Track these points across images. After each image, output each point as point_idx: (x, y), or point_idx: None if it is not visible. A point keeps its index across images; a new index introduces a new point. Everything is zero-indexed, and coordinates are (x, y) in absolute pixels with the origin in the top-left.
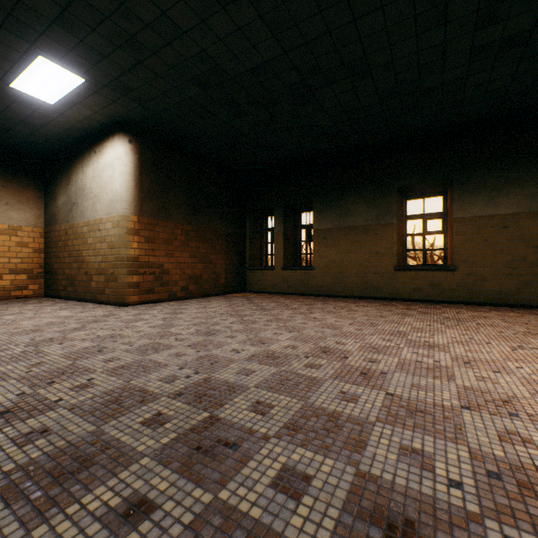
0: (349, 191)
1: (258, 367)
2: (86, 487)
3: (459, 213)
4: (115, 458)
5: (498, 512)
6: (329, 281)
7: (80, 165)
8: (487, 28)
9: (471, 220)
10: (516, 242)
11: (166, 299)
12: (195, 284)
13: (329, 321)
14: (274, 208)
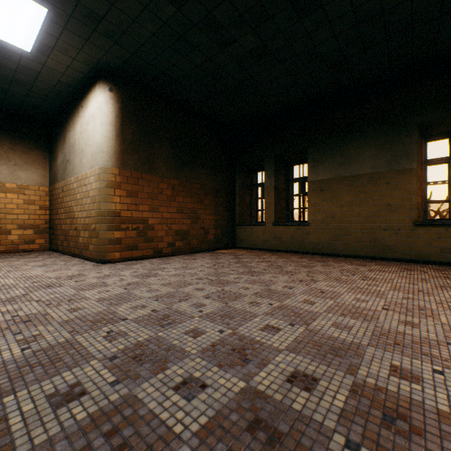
0: (351, 135)
1: None
2: None
3: None
4: None
5: None
6: (326, 238)
7: (71, 122)
8: None
9: None
10: None
11: (151, 256)
12: (182, 240)
13: (346, 299)
14: (264, 161)
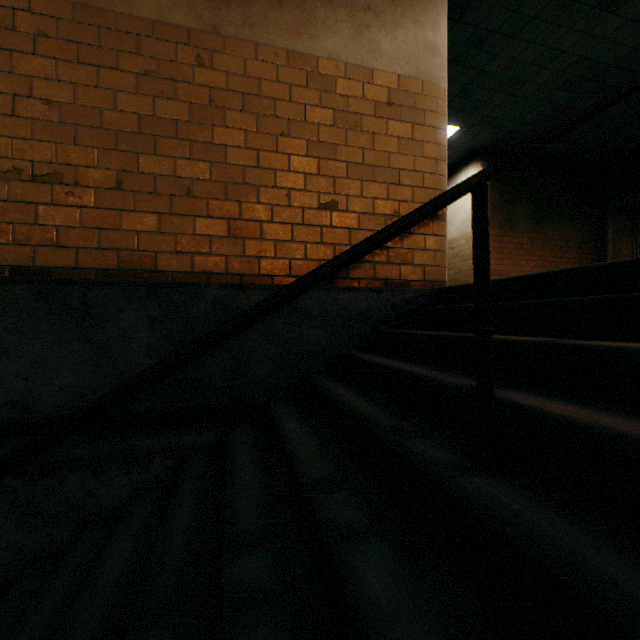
0: None
1: None
2: None
3: None
4: None
5: None
6: None
7: None
8: None
9: None
10: None
11: None
12: None
13: None
14: None
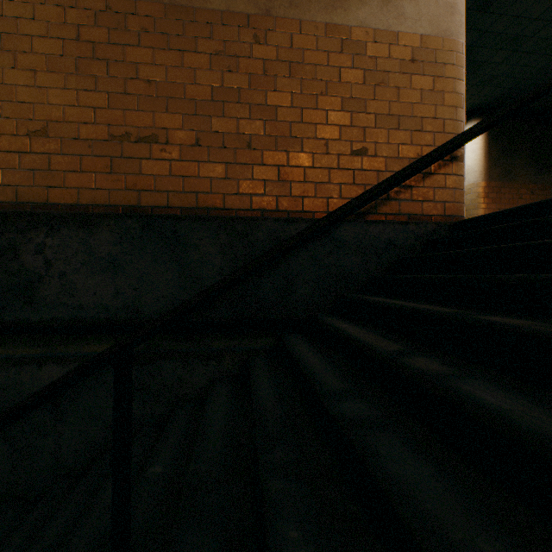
0: None
1: None
2: None
3: None
4: None
5: None
6: None
7: None
8: None
9: None
10: None
11: None
12: None
13: None
14: None
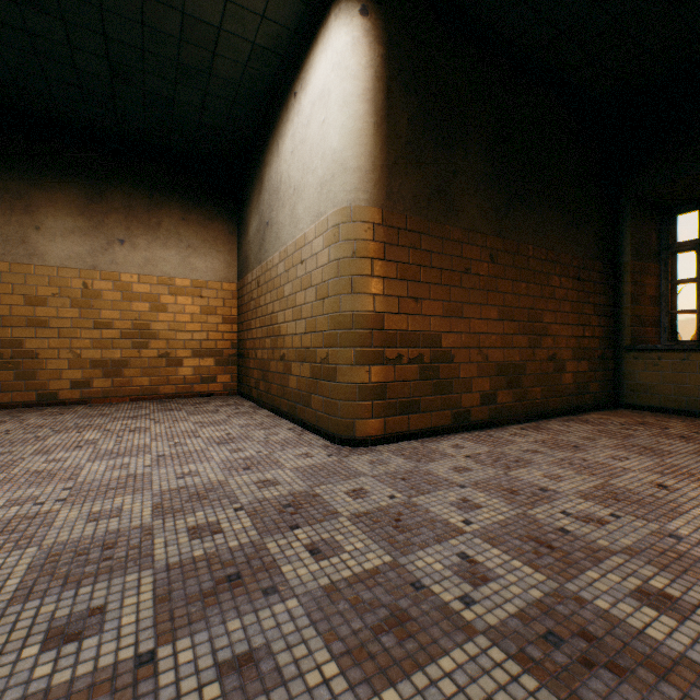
0: None
1: None
2: None
3: None
4: None
5: None
6: None
7: (273, 143)
8: None
9: None
10: None
11: (446, 427)
12: (509, 388)
13: None
14: None
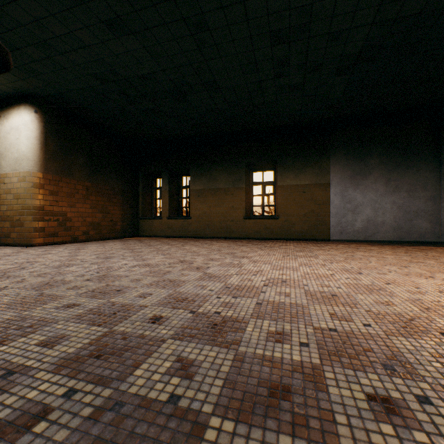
0: (215, 163)
1: (138, 269)
2: (43, 305)
3: (280, 182)
4: (55, 298)
5: (221, 294)
6: (201, 227)
7: None
8: (280, 78)
9: (287, 187)
10: (309, 201)
11: (69, 241)
12: (95, 230)
13: (193, 250)
14: (162, 172)
